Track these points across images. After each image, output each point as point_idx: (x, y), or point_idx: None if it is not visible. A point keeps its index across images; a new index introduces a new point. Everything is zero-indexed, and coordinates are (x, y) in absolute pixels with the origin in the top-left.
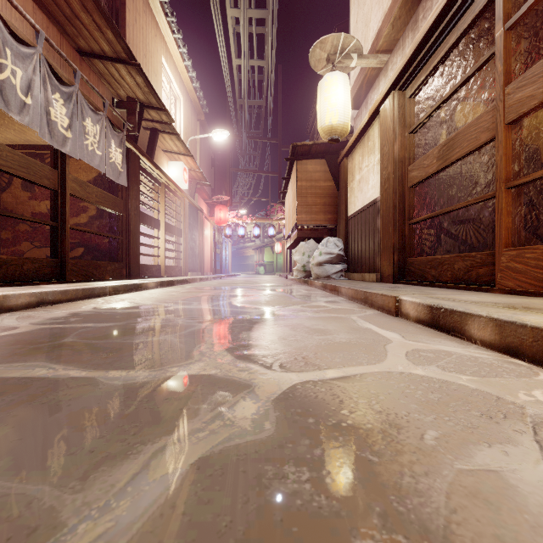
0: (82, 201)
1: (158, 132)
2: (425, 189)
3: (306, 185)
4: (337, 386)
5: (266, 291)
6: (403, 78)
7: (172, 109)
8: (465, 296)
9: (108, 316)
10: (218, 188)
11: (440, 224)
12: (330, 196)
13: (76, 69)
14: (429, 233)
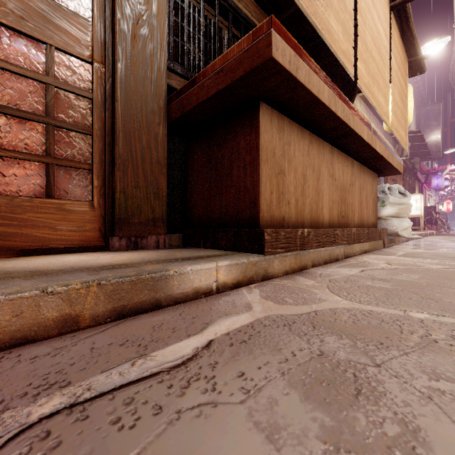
0: None
1: None
2: None
3: None
4: None
5: None
6: None
7: None
8: None
9: None
10: None
11: None
12: None
13: None
14: None
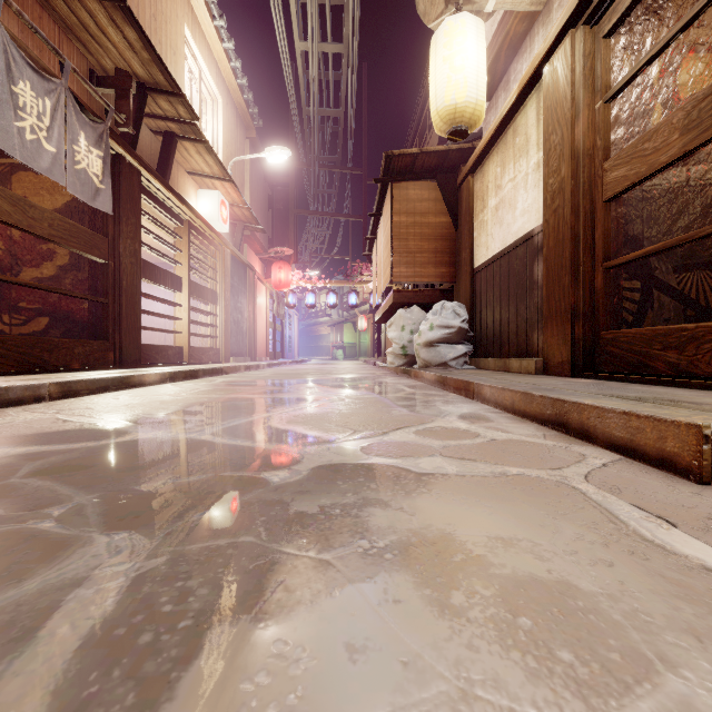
0: (45, 242)
1: (175, 139)
2: (626, 209)
3: (407, 221)
4: None
5: (344, 389)
6: None
7: (206, 115)
8: None
9: None
10: (278, 239)
11: (653, 271)
12: (444, 238)
13: None
14: (633, 288)
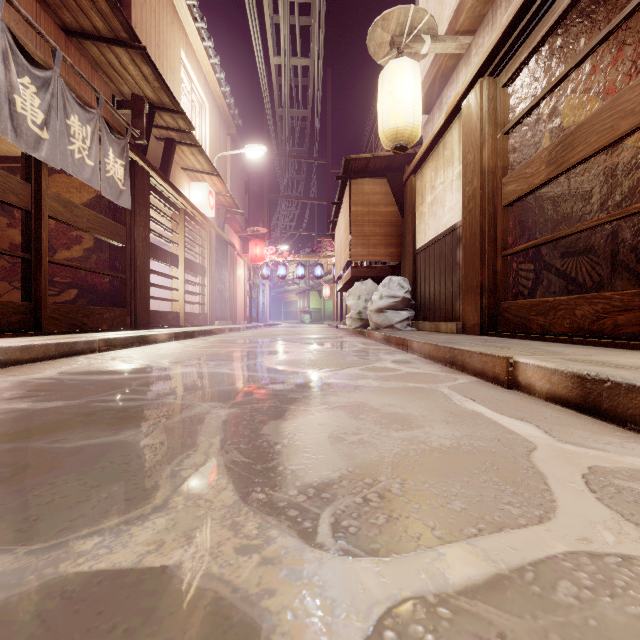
0: (75, 229)
1: (175, 144)
2: (522, 210)
3: (362, 210)
4: (495, 634)
5: (312, 345)
6: (496, 59)
7: (195, 118)
8: (617, 357)
9: (67, 388)
10: (254, 219)
11: (542, 257)
12: (392, 224)
13: (56, 48)
14: (528, 269)
